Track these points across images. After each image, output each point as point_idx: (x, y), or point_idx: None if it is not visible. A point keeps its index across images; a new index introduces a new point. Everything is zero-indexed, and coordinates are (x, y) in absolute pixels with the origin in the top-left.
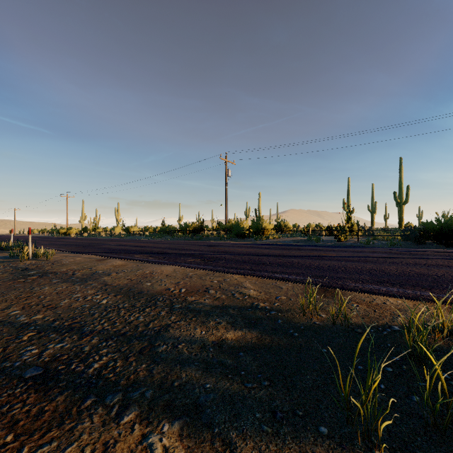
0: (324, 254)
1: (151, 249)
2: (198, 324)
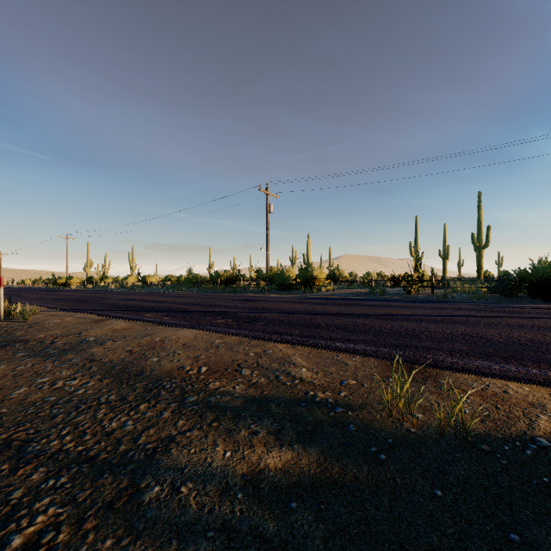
0: (395, 312)
1: (170, 305)
2: (221, 435)
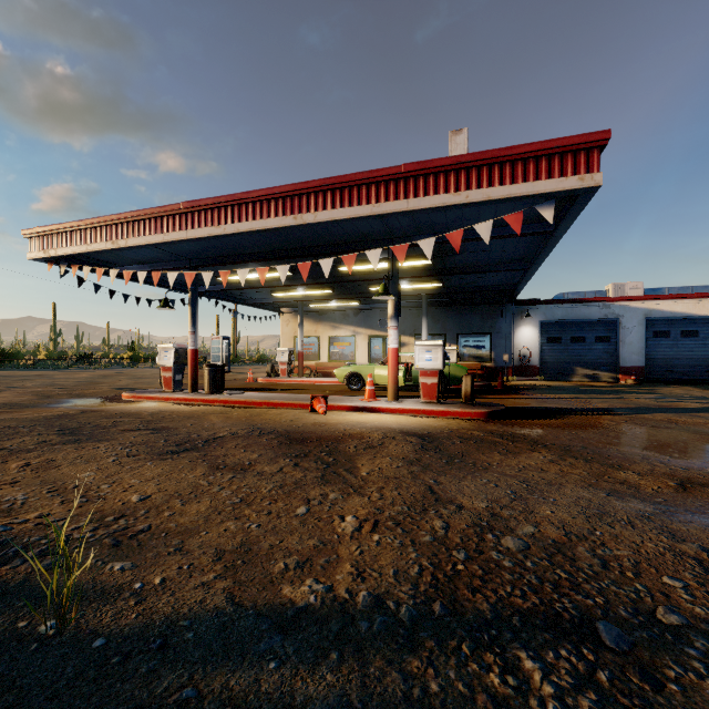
0: None
1: None
2: None
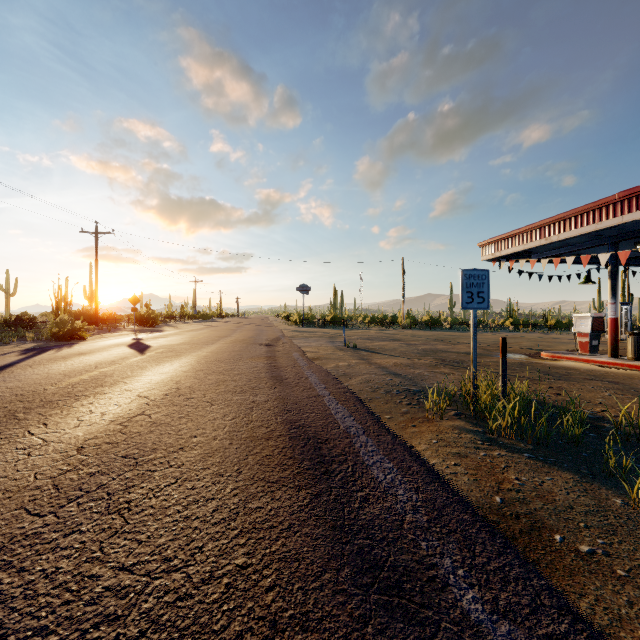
0: None
1: None
2: None
